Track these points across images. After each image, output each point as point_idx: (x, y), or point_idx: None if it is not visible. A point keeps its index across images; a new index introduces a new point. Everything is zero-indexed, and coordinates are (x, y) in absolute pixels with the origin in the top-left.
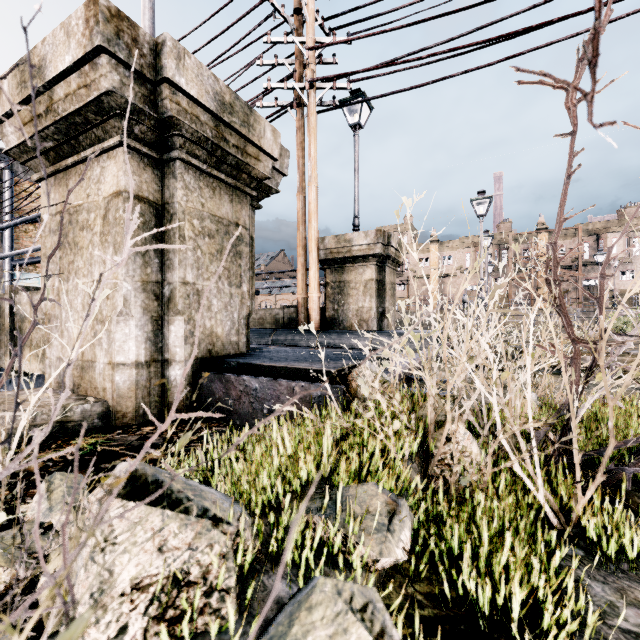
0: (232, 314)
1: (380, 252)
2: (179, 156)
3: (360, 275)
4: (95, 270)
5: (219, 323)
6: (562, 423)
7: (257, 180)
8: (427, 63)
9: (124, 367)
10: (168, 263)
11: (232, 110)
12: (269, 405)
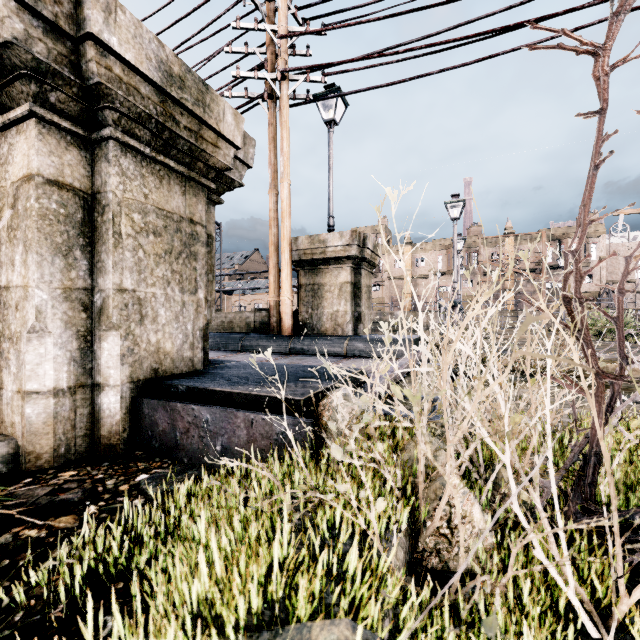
0: (185, 325)
1: (356, 254)
2: (112, 134)
3: (335, 277)
4: (2, 273)
5: (168, 337)
6: (563, 457)
7: (216, 170)
8: (404, 59)
9: (38, 396)
10: (100, 266)
11: (182, 84)
12: (223, 441)
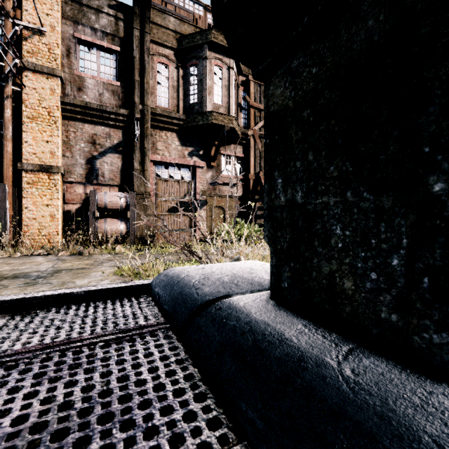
0: None
1: None
2: None
3: None
4: None
5: None
6: None
7: None
8: None
9: None
10: None
11: None
12: None
